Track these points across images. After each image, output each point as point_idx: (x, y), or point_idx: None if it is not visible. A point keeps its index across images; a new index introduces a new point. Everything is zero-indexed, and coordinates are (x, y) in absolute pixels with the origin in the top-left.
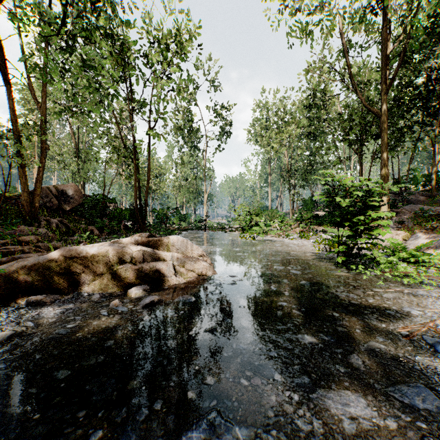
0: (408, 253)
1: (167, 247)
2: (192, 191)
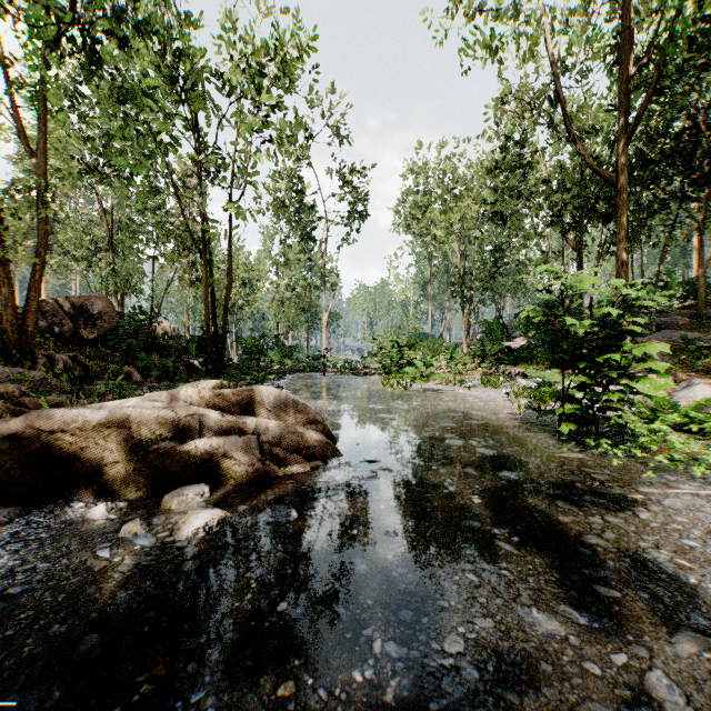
0: (680, 414)
1: (249, 406)
2: (303, 308)
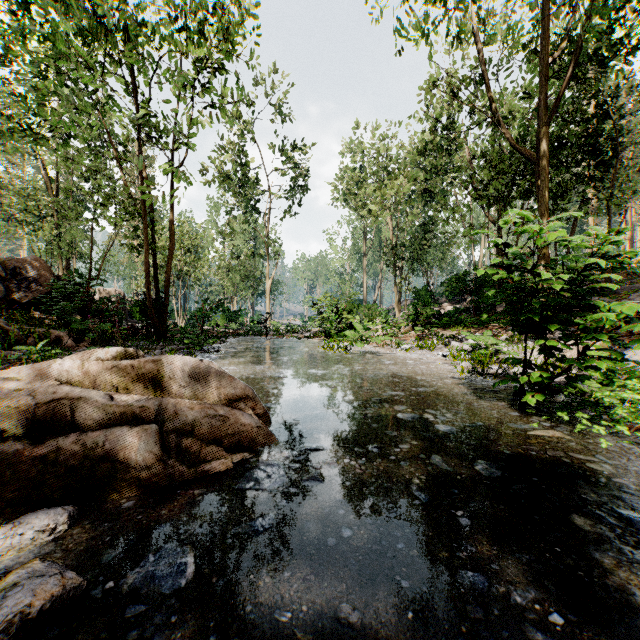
0: (637, 380)
1: (154, 382)
2: (247, 275)
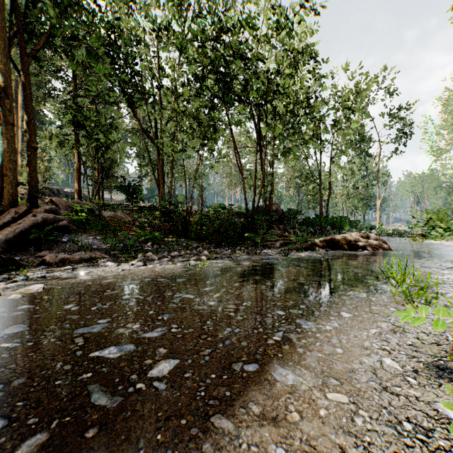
0: None
1: (367, 238)
2: (362, 198)
